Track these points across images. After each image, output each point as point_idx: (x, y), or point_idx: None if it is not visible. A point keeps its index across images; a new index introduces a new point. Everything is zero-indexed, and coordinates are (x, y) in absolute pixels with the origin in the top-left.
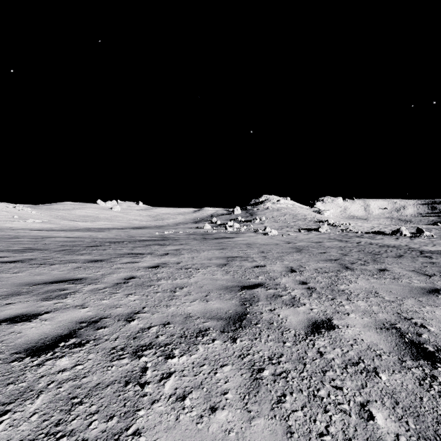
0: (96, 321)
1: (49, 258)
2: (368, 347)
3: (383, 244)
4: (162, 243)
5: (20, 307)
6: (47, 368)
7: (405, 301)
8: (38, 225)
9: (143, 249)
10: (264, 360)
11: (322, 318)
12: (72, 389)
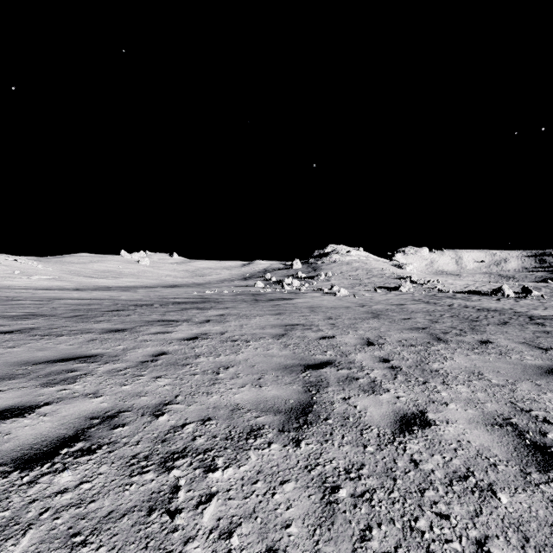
0: (112, 416)
1: (56, 326)
2: (477, 453)
3: (481, 307)
4: (203, 306)
5: (12, 396)
6: (42, 487)
7: (519, 385)
8: (45, 283)
9: (178, 315)
10: (340, 474)
11: (412, 410)
12: (74, 521)
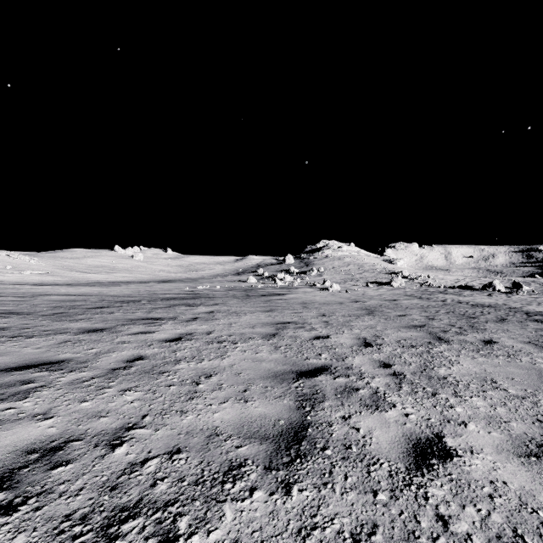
0: (56, 448)
1: (29, 326)
2: (520, 502)
3: (475, 302)
4: (192, 303)
5: None
6: None
7: (541, 396)
8: (37, 278)
9: (164, 312)
10: None
11: (426, 434)
12: None
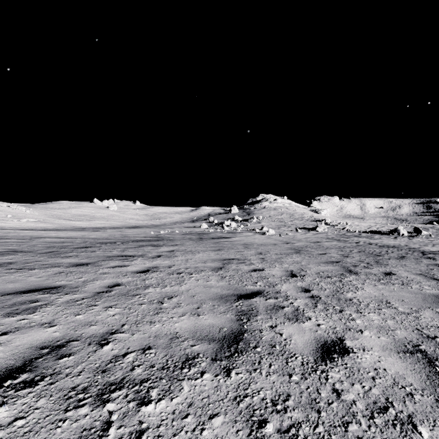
0: (61, 345)
1: (30, 261)
2: (394, 381)
3: (382, 244)
4: (156, 244)
5: None
6: None
7: (422, 313)
8: (32, 224)
9: (135, 251)
10: (267, 406)
11: (332, 338)
12: None
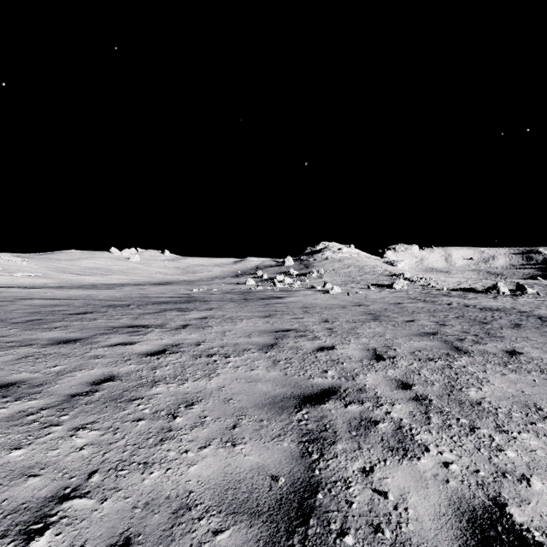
0: None
1: None
2: None
3: (482, 306)
4: (185, 307)
5: None
6: None
7: None
8: (28, 280)
9: (153, 318)
10: None
11: (481, 500)
12: None
